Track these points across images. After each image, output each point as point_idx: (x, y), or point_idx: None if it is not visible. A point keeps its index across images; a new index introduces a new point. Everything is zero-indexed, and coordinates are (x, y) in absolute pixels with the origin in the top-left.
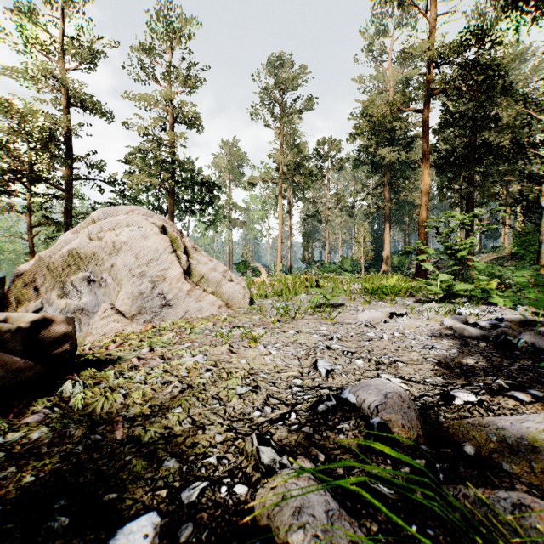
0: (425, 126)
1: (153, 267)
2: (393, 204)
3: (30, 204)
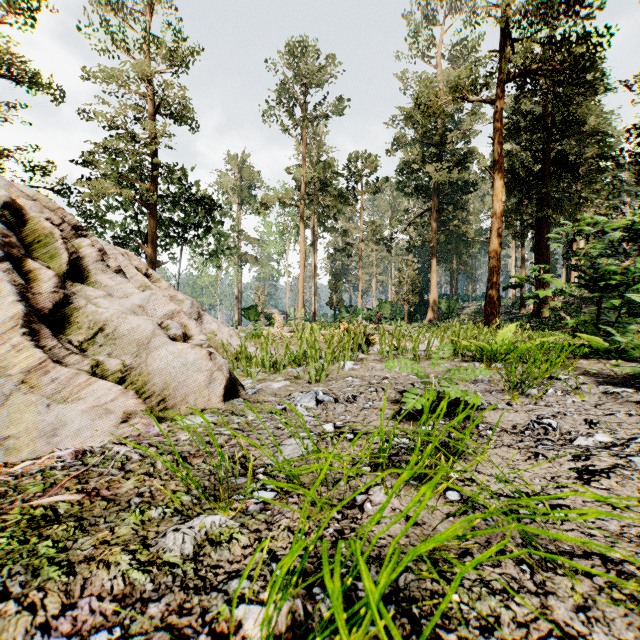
0: (498, 122)
1: None
2: (442, 236)
3: None
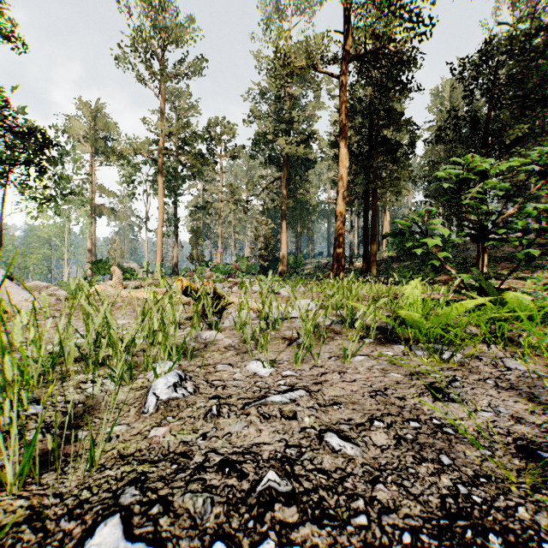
0: (344, 95)
1: None
2: (291, 201)
3: None
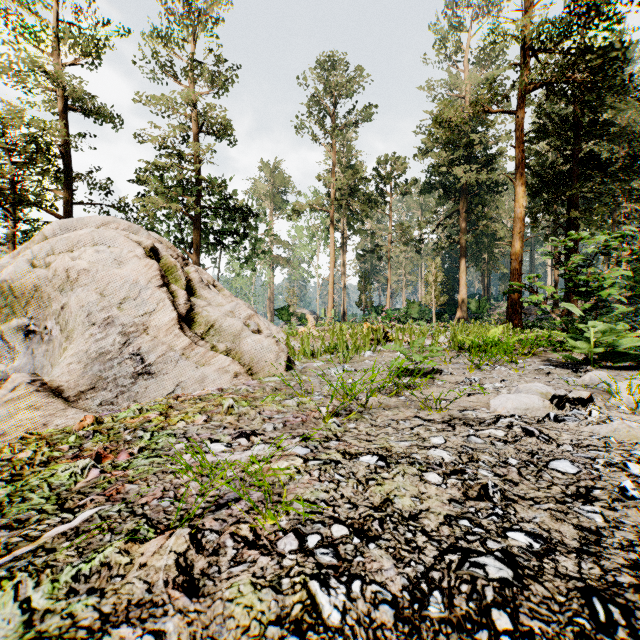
0: (519, 131)
1: (129, 309)
2: (471, 236)
3: (16, 234)
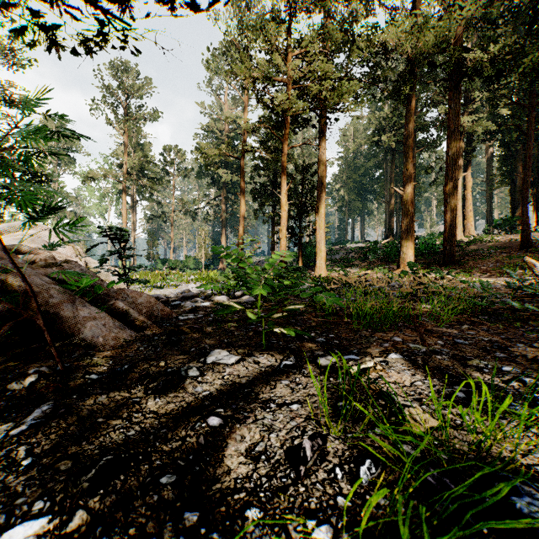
0: (242, 170)
1: None
2: (228, 215)
3: None
